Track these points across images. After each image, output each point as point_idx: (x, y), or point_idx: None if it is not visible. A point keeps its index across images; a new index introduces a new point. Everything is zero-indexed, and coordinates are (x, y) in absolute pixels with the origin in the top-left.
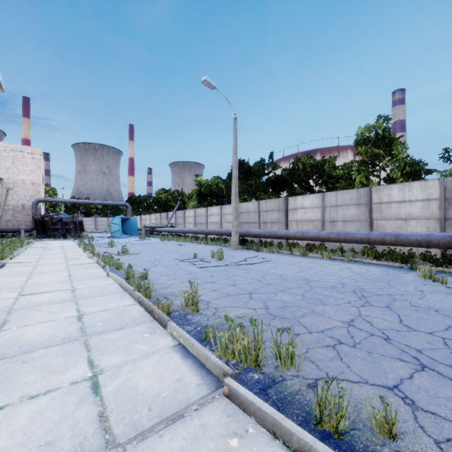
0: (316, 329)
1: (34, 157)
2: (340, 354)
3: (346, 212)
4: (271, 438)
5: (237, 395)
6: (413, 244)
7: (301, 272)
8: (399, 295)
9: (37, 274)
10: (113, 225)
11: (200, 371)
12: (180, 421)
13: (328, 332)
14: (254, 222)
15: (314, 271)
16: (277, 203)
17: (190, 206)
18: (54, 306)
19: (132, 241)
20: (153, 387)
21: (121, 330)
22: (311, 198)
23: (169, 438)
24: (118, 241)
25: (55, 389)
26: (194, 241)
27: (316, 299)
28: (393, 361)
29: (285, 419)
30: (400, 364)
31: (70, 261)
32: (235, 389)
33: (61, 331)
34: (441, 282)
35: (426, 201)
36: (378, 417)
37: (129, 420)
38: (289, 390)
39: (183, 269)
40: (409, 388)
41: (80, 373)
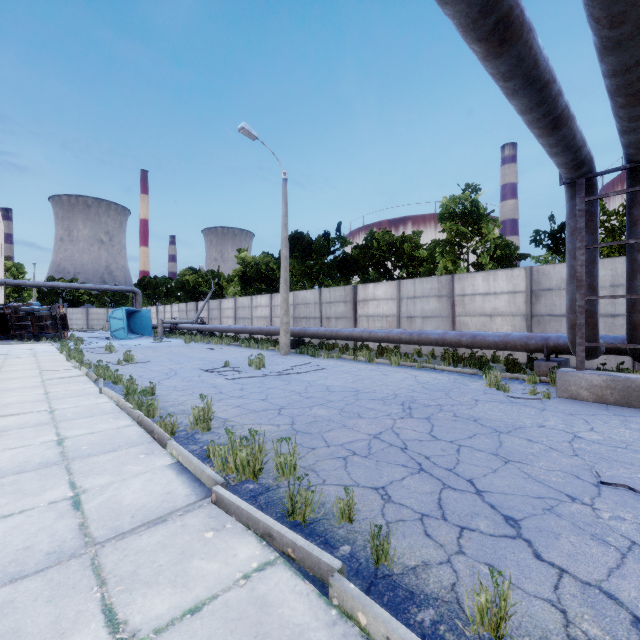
0: (336, 443)
1: None
2: (347, 464)
3: (425, 306)
4: (245, 529)
5: (222, 500)
6: (490, 346)
7: (354, 383)
8: (449, 406)
9: None
10: (114, 321)
11: (193, 484)
12: (162, 524)
13: (347, 445)
14: (314, 318)
15: (371, 381)
16: (344, 292)
17: (230, 293)
18: (25, 431)
19: (142, 343)
20: (140, 500)
21: (112, 452)
22: (385, 286)
23: (148, 536)
24: (121, 345)
25: (31, 508)
26: (232, 344)
27: (354, 412)
28: (395, 467)
29: (258, 511)
30: (400, 469)
31: (46, 374)
32: (221, 494)
33: (36, 457)
34: (503, 391)
35: (512, 294)
36: (340, 505)
37: (110, 526)
38: (279, 496)
39: (207, 381)
40: (394, 487)
41: (59, 494)
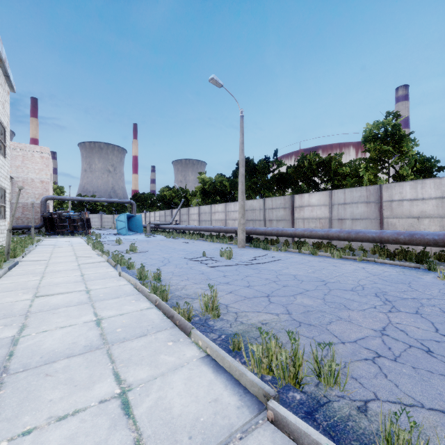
0: (348, 338)
1: (43, 156)
2: (383, 370)
3: (355, 210)
4: None
5: (286, 423)
6: (429, 243)
7: (315, 273)
8: (425, 299)
9: (49, 273)
10: (119, 222)
11: (236, 389)
12: None
13: (362, 343)
14: (259, 220)
15: (328, 271)
16: (283, 200)
17: (194, 203)
18: (70, 309)
19: (138, 238)
20: (189, 409)
21: (143, 337)
22: (318, 195)
23: None
24: (124, 239)
25: (83, 409)
26: (199, 239)
27: (338, 303)
28: (443, 379)
29: None
30: None
31: (80, 260)
32: (283, 415)
33: (81, 338)
34: None
35: (441, 199)
36: None
37: None
38: (339, 415)
39: (194, 268)
40: None
41: (107, 389)
